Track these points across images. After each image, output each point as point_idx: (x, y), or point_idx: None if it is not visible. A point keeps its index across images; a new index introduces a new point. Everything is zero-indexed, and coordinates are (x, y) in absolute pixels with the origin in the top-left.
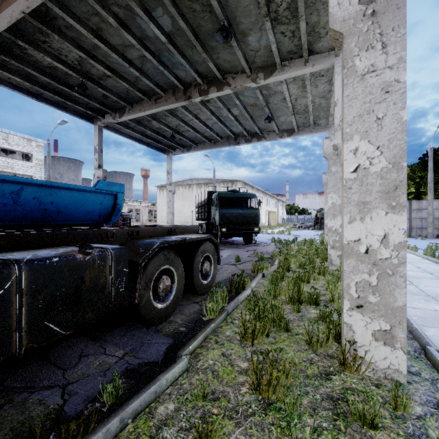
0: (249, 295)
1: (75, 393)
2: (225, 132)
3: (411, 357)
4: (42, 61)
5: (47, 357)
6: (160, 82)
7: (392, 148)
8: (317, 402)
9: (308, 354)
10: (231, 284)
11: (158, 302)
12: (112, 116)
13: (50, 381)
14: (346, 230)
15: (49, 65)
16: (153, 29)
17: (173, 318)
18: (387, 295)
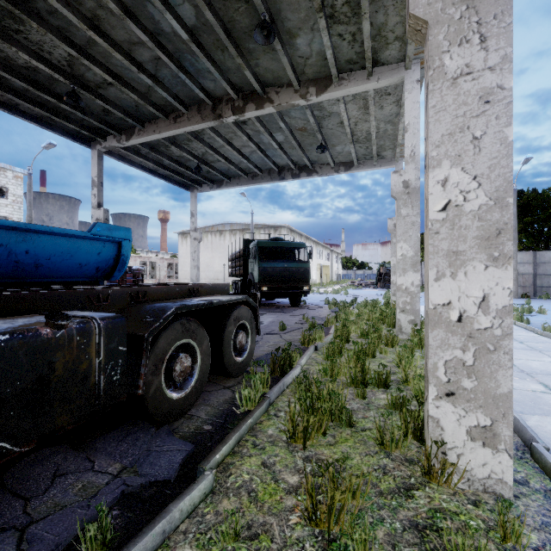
0: (298, 375)
1: (38, 539)
2: (266, 163)
3: (513, 457)
4: (15, 58)
5: (2, 480)
6: (180, 95)
7: (494, 178)
8: (398, 535)
9: (379, 459)
10: (274, 361)
11: (173, 390)
12: (116, 139)
13: (1, 519)
14: (431, 290)
15: (26, 65)
16: (170, 21)
17: (195, 411)
18: (488, 379)
